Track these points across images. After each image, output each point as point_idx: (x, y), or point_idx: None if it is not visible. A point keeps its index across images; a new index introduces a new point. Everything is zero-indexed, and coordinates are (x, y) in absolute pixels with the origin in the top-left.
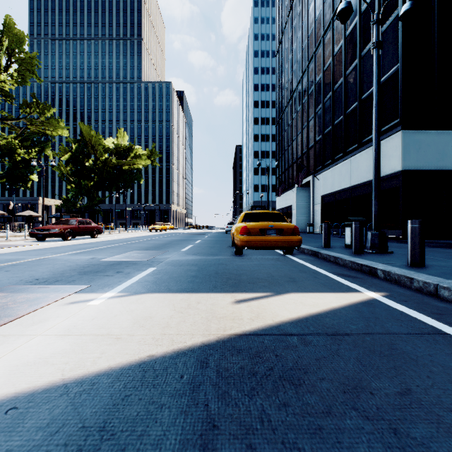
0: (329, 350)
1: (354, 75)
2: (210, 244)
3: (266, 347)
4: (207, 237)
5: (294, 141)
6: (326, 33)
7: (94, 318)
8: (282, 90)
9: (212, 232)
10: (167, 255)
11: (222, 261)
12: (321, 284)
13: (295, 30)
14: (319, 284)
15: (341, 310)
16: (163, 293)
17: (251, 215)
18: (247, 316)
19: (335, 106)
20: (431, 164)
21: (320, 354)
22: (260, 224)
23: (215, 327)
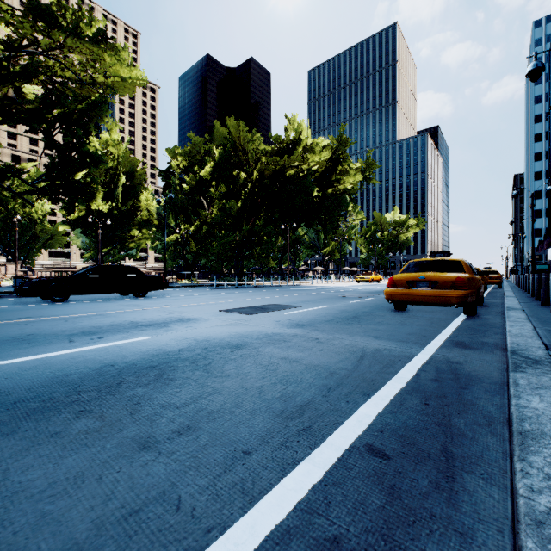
0: None
1: None
2: None
3: None
4: None
5: None
6: None
7: None
8: (550, 156)
9: None
10: None
11: None
12: None
13: None
14: None
15: None
16: None
17: None
18: None
19: None
20: None
21: None
22: None
23: None
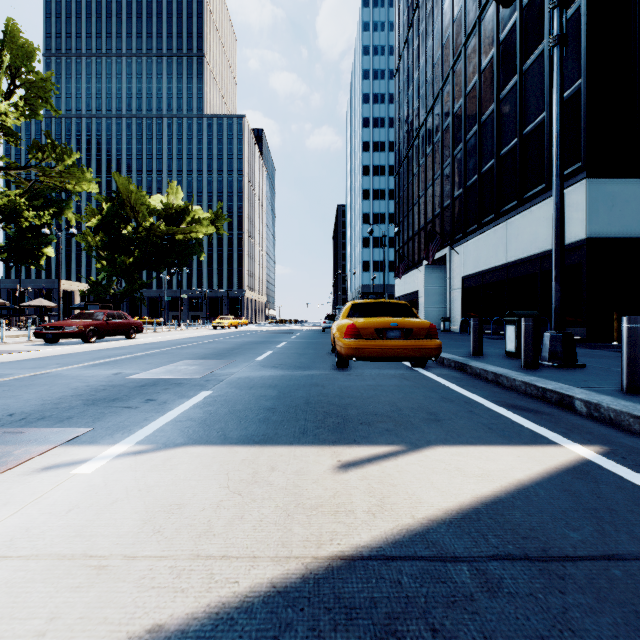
0: (547, 612)
1: (511, 99)
2: (299, 350)
3: (408, 599)
4: (295, 338)
5: (422, 198)
6: (469, 39)
7: (73, 509)
8: (403, 125)
9: (304, 330)
10: (233, 368)
11: (316, 380)
12: (484, 426)
13: (423, 38)
14: (481, 427)
15: (537, 489)
16: (213, 446)
17: (361, 307)
18: (362, 505)
19: (482, 146)
20: (631, 229)
21: (530, 628)
22: (376, 321)
23: (300, 534)
